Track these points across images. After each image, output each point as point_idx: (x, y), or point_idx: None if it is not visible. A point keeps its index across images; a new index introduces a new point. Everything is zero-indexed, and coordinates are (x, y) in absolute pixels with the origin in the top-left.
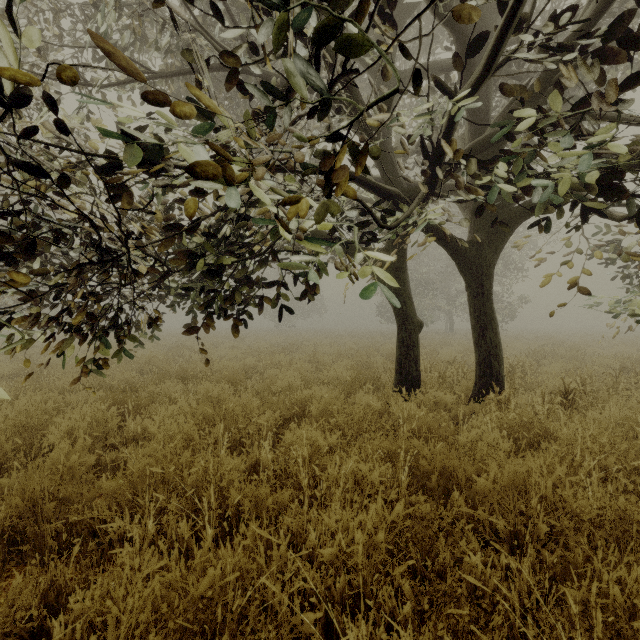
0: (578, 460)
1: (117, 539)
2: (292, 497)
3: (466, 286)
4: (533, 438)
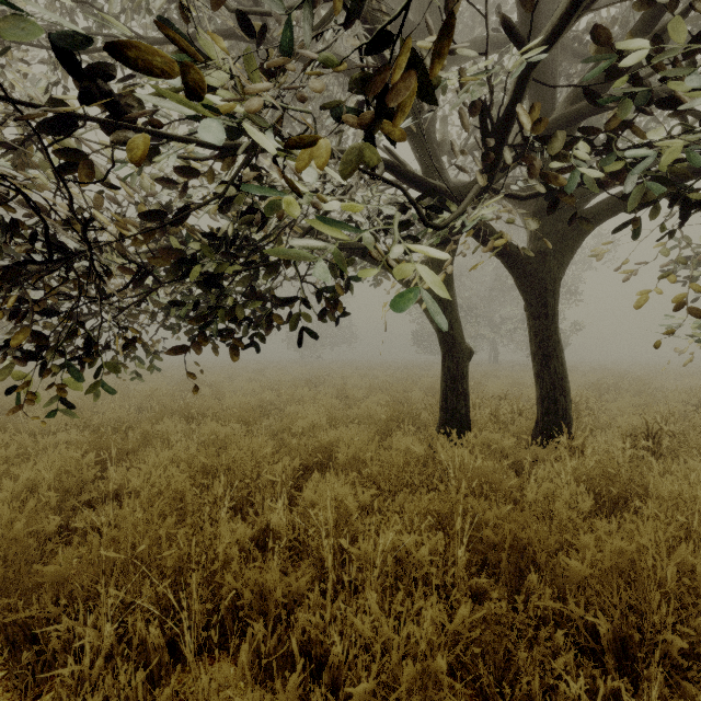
0: (698, 530)
1: (63, 648)
2: (312, 578)
3: (526, 305)
4: (618, 493)
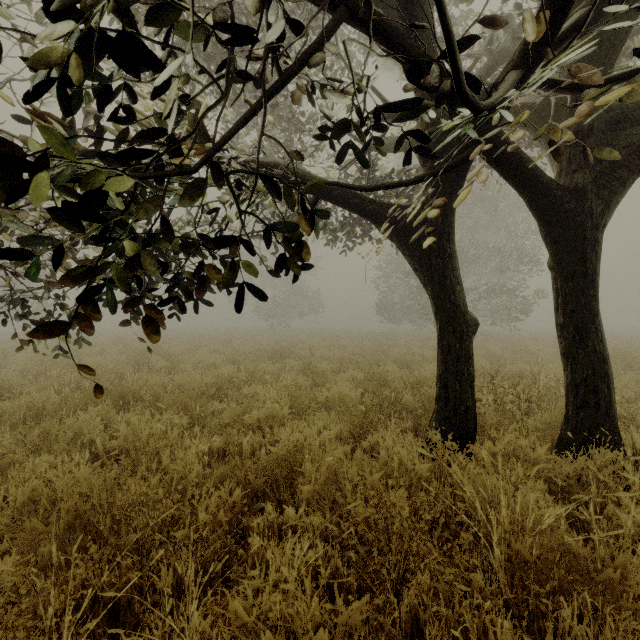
0: None
1: None
2: None
3: (554, 262)
4: None
